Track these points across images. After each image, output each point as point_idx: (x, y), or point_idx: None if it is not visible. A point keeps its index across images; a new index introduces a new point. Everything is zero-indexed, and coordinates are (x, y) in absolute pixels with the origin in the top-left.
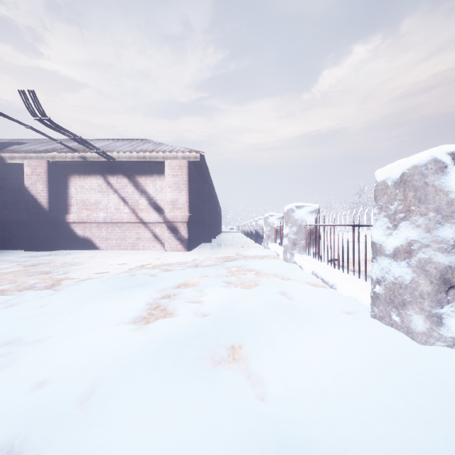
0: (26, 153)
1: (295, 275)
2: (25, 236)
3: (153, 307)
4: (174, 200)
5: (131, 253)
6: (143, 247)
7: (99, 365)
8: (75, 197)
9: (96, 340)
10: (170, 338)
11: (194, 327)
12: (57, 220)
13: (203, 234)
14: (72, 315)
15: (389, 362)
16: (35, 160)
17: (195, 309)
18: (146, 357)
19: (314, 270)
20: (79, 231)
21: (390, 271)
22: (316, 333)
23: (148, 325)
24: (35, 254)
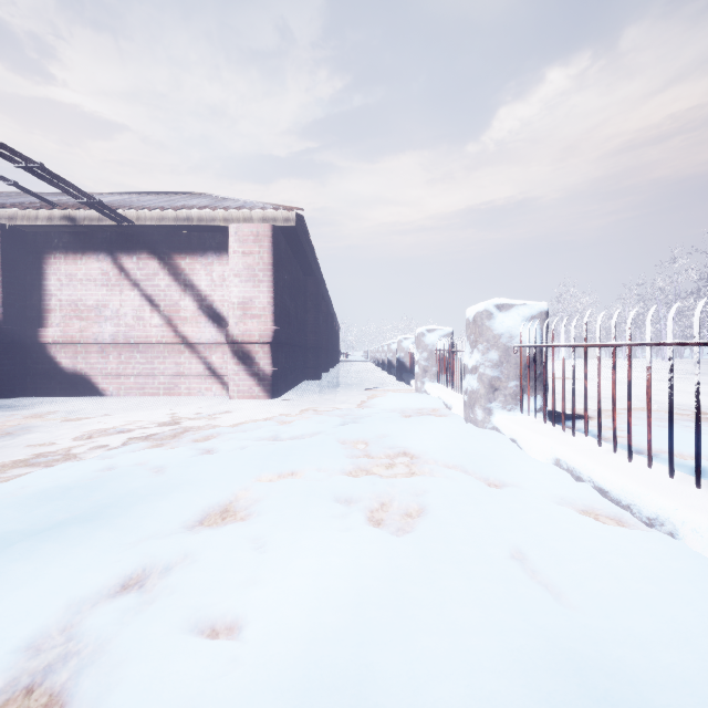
0: None
1: (514, 471)
2: None
3: (32, 675)
4: (245, 300)
5: (160, 403)
6: (189, 389)
7: None
8: (56, 296)
9: None
10: None
11: None
12: (22, 339)
13: (306, 366)
14: None
15: None
16: None
17: None
18: None
19: (563, 459)
20: (65, 360)
21: None
22: None
23: None
24: None
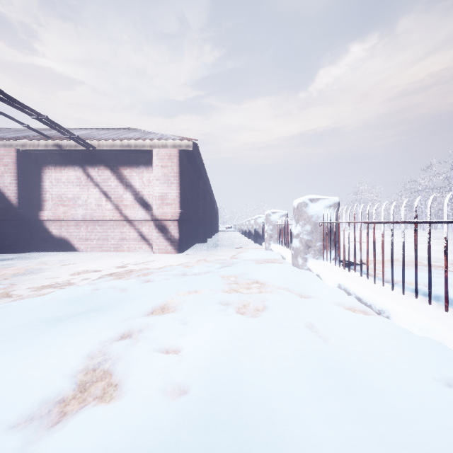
0: None
1: (316, 290)
2: None
3: (93, 365)
4: (163, 194)
5: (112, 256)
6: (128, 248)
7: None
8: (49, 192)
9: None
10: None
11: None
12: (29, 218)
13: (198, 234)
14: None
15: None
16: (1, 148)
17: (164, 374)
18: None
19: (342, 283)
20: (54, 230)
21: None
22: None
23: (51, 436)
24: None
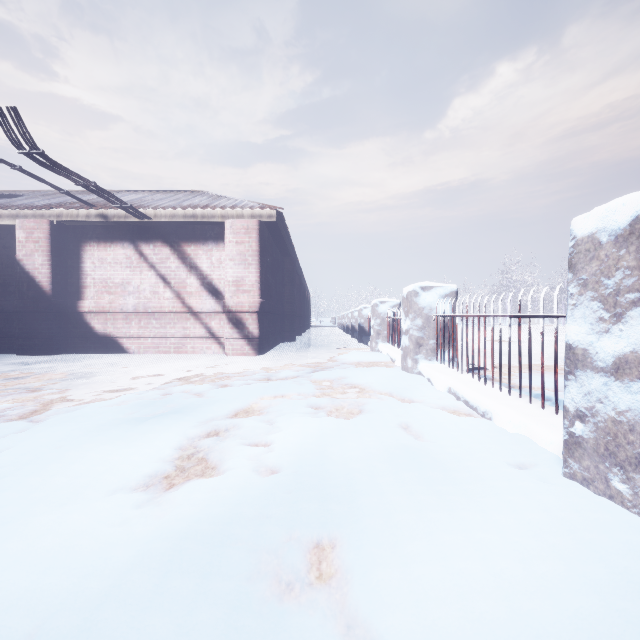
0: (18, 210)
1: (422, 394)
2: (16, 332)
3: (187, 455)
4: (238, 279)
5: (173, 358)
6: (193, 348)
7: (43, 601)
8: (91, 276)
9: (55, 535)
10: (201, 526)
11: (249, 500)
12: (65, 309)
13: (283, 330)
14: (38, 473)
15: (638, 597)
16: (31, 219)
17: (256, 459)
18: (142, 579)
19: (452, 387)
20: (97, 325)
21: (607, 399)
22: (476, 516)
23: (169, 494)
24: (29, 360)
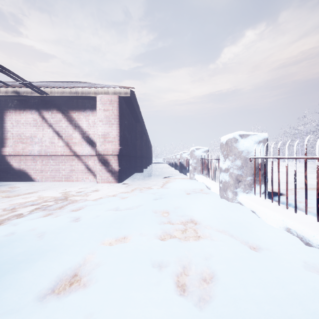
0: None
1: (262, 236)
2: None
3: None
4: (105, 133)
5: (61, 185)
6: (77, 178)
7: None
8: (10, 131)
9: None
10: None
11: None
12: None
13: (136, 166)
14: None
15: None
16: None
17: None
18: None
19: (293, 229)
20: (14, 163)
21: None
22: None
23: None
24: None
